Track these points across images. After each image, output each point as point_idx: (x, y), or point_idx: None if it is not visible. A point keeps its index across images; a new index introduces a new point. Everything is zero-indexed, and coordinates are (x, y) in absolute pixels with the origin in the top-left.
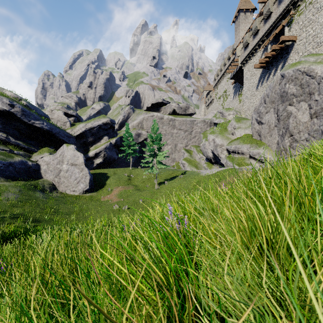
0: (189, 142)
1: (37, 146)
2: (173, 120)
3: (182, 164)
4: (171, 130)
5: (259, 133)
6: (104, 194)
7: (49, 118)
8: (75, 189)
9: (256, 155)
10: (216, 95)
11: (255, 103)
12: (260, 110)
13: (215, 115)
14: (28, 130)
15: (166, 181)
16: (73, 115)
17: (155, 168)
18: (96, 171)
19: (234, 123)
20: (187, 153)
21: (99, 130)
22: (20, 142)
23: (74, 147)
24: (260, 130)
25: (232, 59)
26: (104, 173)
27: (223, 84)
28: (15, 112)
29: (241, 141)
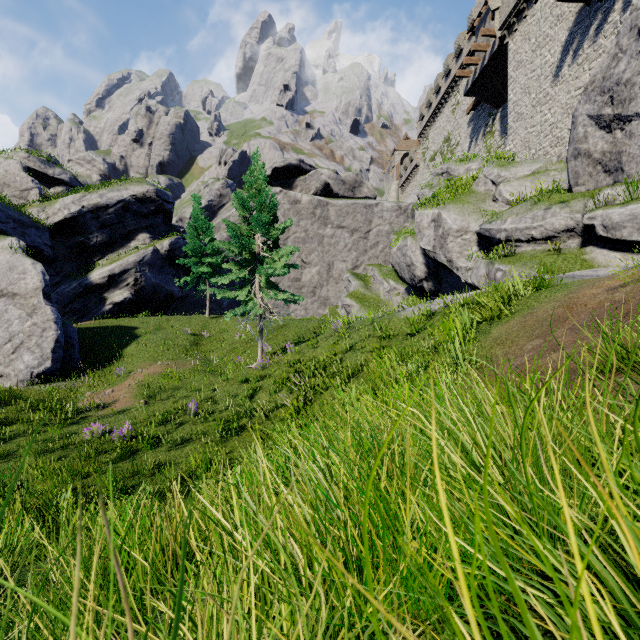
0: (361, 258)
1: None
2: (323, 205)
3: (345, 307)
4: (318, 229)
5: (608, 165)
6: (102, 385)
7: None
8: (5, 369)
9: (624, 225)
10: (425, 154)
11: (548, 121)
12: (619, 74)
13: (426, 186)
14: None
15: (289, 344)
16: (62, 180)
17: (254, 303)
18: (107, 322)
19: (496, 171)
20: (358, 281)
21: (123, 216)
22: None
23: (19, 243)
24: (619, 149)
25: (468, 52)
26: (127, 328)
27: (442, 123)
28: None
29: (538, 199)
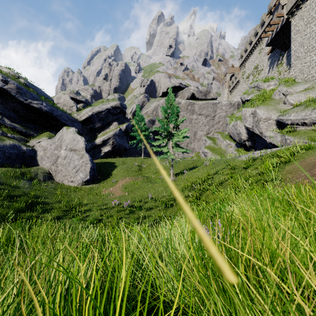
0: (211, 129)
1: (38, 131)
2: (192, 104)
3: (204, 153)
4: (189, 116)
5: None
6: (107, 186)
7: (53, 101)
8: (73, 179)
9: None
10: (243, 75)
11: (314, 60)
12: None
13: (245, 93)
14: (25, 112)
15: (185, 171)
16: (82, 101)
17: (170, 153)
18: (103, 160)
19: (285, 88)
20: (210, 140)
21: (107, 115)
22: (17, 124)
23: (75, 130)
24: None
25: (268, 23)
26: (111, 163)
27: (253, 59)
28: (9, 89)
29: (308, 105)
